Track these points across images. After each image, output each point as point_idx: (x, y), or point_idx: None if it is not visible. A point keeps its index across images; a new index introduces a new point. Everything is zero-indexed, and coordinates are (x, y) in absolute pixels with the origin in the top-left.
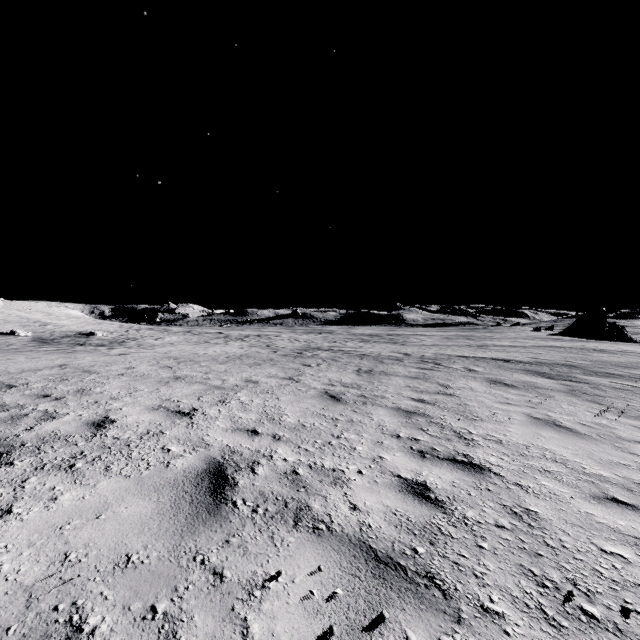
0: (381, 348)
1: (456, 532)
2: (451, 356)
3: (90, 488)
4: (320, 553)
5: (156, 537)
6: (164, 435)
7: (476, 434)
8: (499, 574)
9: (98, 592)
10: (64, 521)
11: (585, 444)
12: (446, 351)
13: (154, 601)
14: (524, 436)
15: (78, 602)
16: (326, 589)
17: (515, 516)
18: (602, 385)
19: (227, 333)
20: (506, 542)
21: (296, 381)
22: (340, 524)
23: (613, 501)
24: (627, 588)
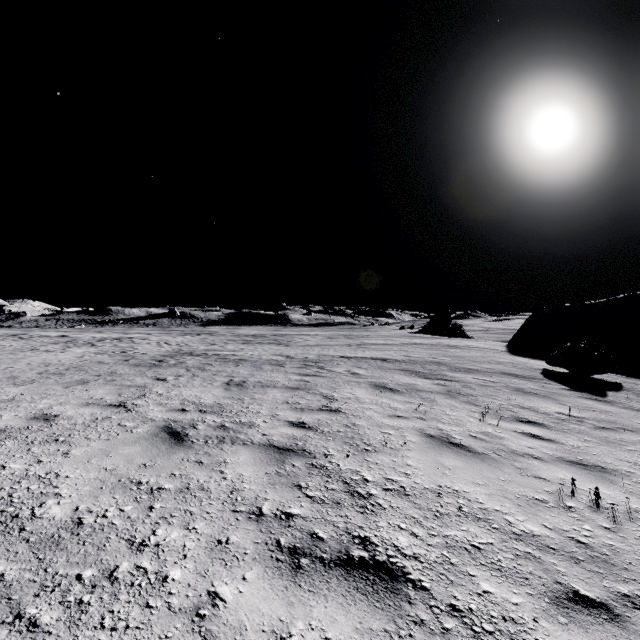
0: (264, 350)
1: None
2: (334, 357)
3: None
4: None
5: None
6: None
7: (372, 481)
8: None
9: None
10: None
11: (490, 471)
12: (329, 352)
13: None
14: (427, 472)
15: None
16: None
17: None
18: (469, 382)
19: (74, 336)
20: None
21: (127, 409)
22: None
23: (580, 603)
24: None
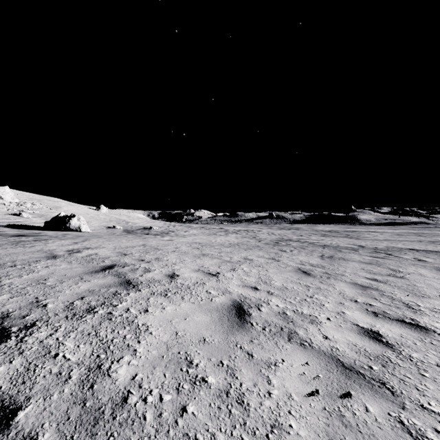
0: (339, 241)
1: (403, 363)
2: (402, 249)
3: (178, 306)
4: (306, 356)
5: (215, 332)
6: (205, 285)
7: (423, 306)
8: (437, 392)
9: (195, 350)
10: (171, 318)
11: None
12: (397, 245)
13: (221, 359)
14: None
15: (187, 352)
16: (312, 374)
17: None
18: None
19: (226, 228)
20: None
21: (277, 260)
22: (317, 344)
23: None
24: None
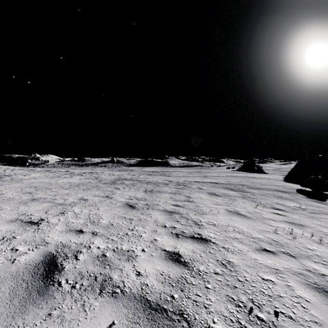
0: (158, 178)
1: (195, 280)
2: (191, 181)
3: None
4: (115, 310)
5: None
6: (15, 239)
7: (203, 221)
8: (217, 303)
9: None
10: None
11: (251, 222)
12: (189, 179)
13: None
14: (225, 221)
15: None
16: None
17: (223, 266)
18: (255, 193)
19: (72, 171)
20: (220, 282)
21: (110, 198)
22: (129, 287)
23: (265, 251)
24: (275, 299)
